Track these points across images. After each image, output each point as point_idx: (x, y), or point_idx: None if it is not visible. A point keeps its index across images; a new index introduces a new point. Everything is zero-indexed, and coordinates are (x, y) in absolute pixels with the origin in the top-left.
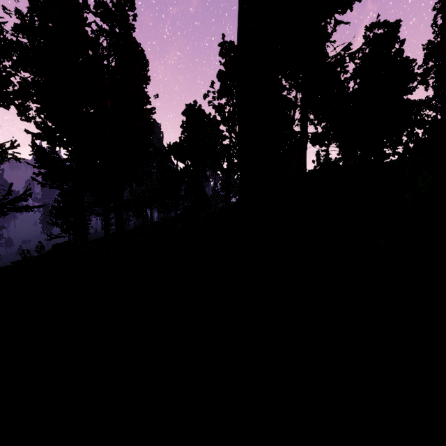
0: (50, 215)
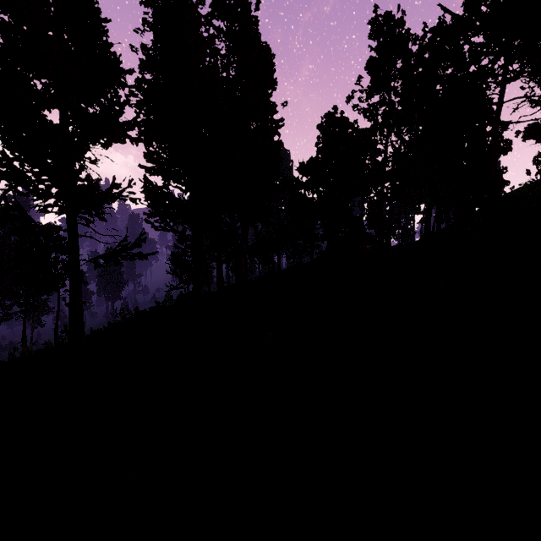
0: (169, 263)
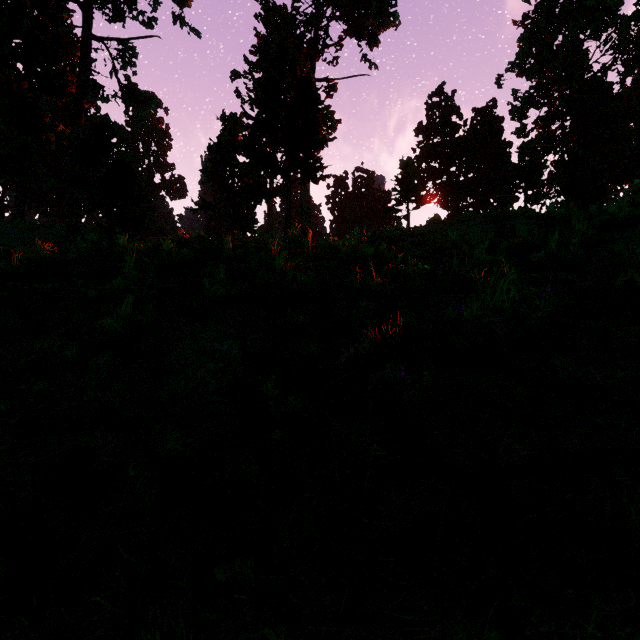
0: None
